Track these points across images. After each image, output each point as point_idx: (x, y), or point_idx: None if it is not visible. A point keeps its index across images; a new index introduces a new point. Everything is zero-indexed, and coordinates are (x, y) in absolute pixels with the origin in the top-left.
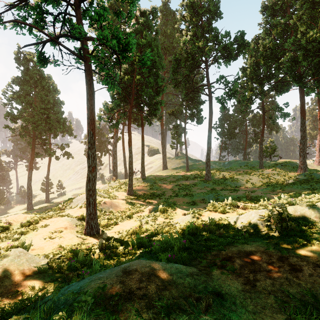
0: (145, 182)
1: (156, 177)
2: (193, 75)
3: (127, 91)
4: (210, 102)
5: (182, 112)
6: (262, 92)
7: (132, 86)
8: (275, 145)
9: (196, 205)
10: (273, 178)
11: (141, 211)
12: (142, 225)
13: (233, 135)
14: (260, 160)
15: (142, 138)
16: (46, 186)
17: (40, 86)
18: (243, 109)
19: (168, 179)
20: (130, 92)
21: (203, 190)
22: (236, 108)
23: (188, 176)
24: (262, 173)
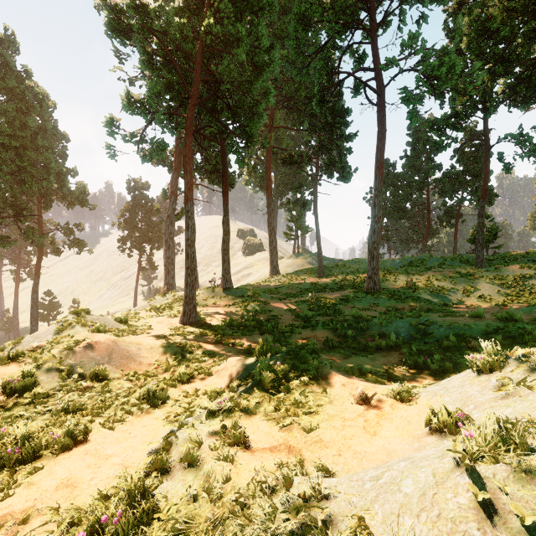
0: (230, 296)
1: (257, 288)
2: (340, 52)
3: (186, 76)
4: (381, 109)
5: (309, 159)
6: (491, 97)
7: (196, 55)
8: (496, 226)
9: (370, 353)
10: (532, 284)
11: (203, 373)
12: (167, 470)
13: (403, 212)
14: (477, 251)
15: (223, 197)
16: (31, 307)
17: (3, 88)
18: (442, 141)
19: (283, 290)
20: (192, 80)
21: (369, 311)
22: (409, 161)
23: (326, 284)
24: (498, 274)
